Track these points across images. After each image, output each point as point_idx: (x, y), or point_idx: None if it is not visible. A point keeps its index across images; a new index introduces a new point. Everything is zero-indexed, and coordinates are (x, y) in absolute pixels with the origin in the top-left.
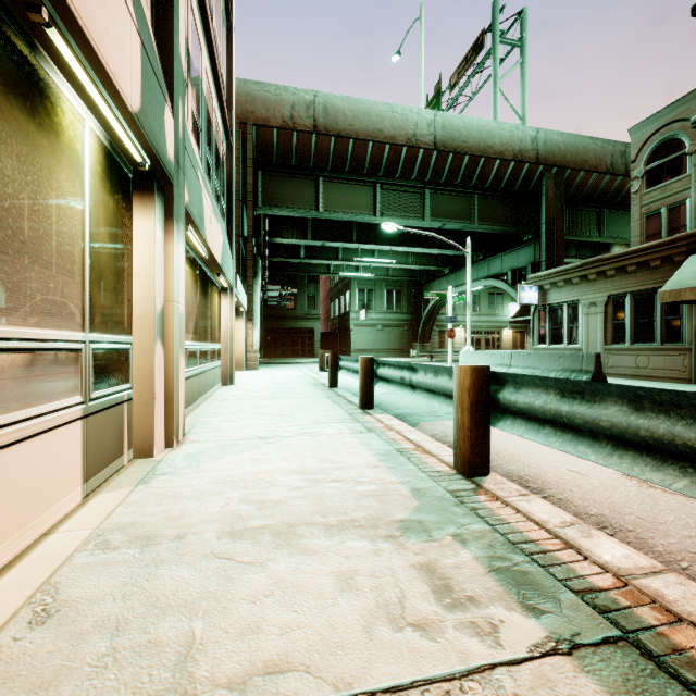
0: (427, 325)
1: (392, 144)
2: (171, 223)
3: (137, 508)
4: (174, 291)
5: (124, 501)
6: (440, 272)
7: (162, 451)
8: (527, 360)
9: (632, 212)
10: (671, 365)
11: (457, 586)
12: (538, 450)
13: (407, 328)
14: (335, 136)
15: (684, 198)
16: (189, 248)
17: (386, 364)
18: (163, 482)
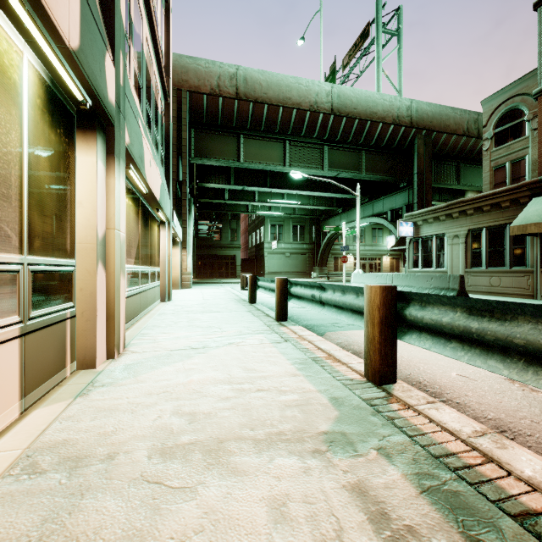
0: (325, 253)
1: (298, 109)
2: (112, 159)
3: (72, 423)
4: (115, 220)
5: (60, 416)
6: (335, 211)
7: (104, 362)
8: (406, 280)
9: (483, 165)
10: (518, 284)
11: (393, 513)
12: (429, 357)
13: (309, 256)
14: (253, 102)
15: (524, 155)
16: (132, 186)
17: (298, 284)
18: (101, 394)
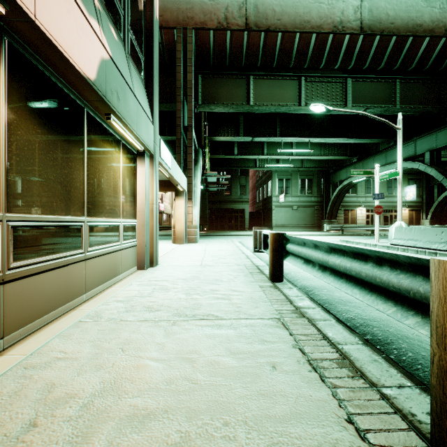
0: (335, 205)
1: (318, 33)
2: None
3: None
4: None
5: None
6: (346, 163)
7: None
8: None
9: None
10: None
11: None
12: None
13: (317, 208)
14: (265, 31)
15: None
16: None
17: None
18: None
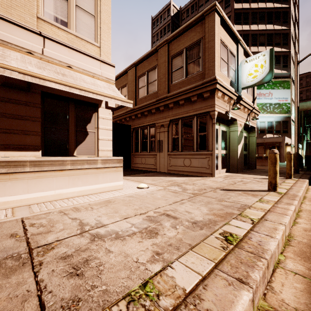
0: None
1: None
2: None
3: None
4: None
5: None
6: None
7: None
8: None
9: None
10: None
11: None
12: None
13: None
14: None
15: None
16: None
17: None
18: None
